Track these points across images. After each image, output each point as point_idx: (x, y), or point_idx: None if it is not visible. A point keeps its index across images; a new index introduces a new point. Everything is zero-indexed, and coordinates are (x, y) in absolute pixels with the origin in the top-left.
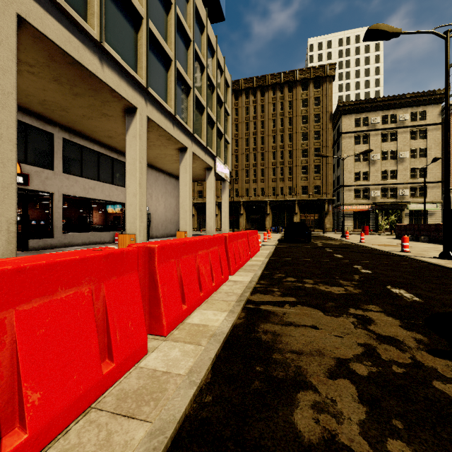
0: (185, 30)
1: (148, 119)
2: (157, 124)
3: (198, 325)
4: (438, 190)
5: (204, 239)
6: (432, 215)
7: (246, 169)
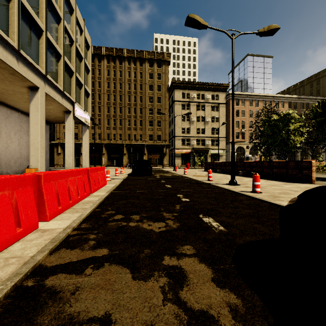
0: None
1: None
2: None
3: None
4: (224, 142)
5: None
6: (222, 157)
7: (107, 118)
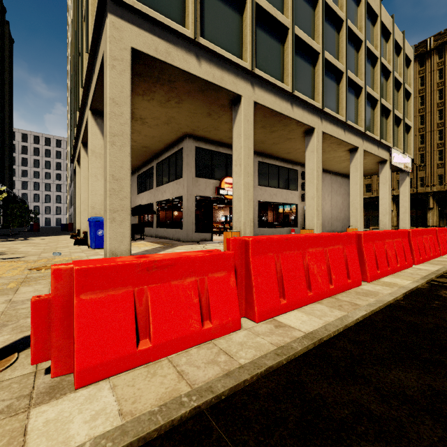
0: (356, 36)
1: (323, 133)
2: (329, 135)
3: (389, 282)
4: None
5: (390, 231)
6: None
7: (438, 149)
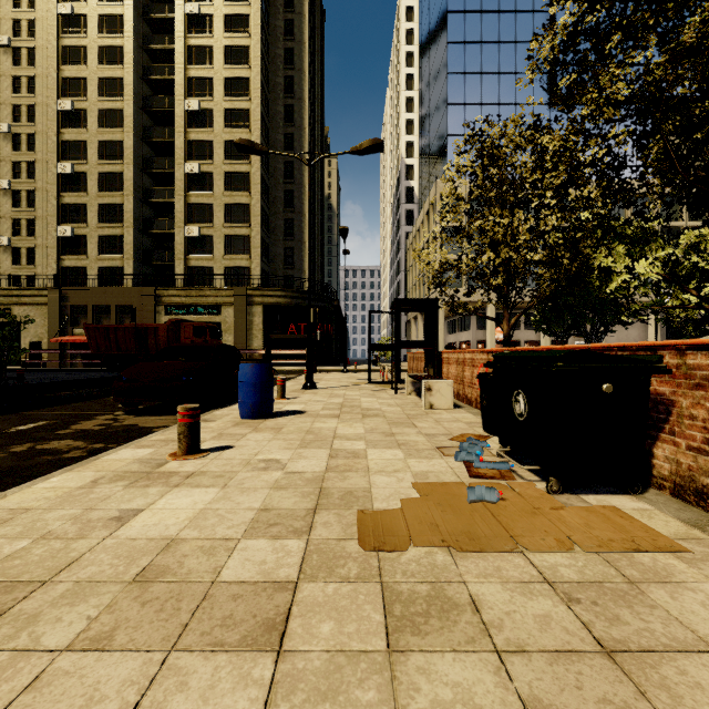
0: None
1: None
2: None
3: None
4: None
5: None
6: None
7: None
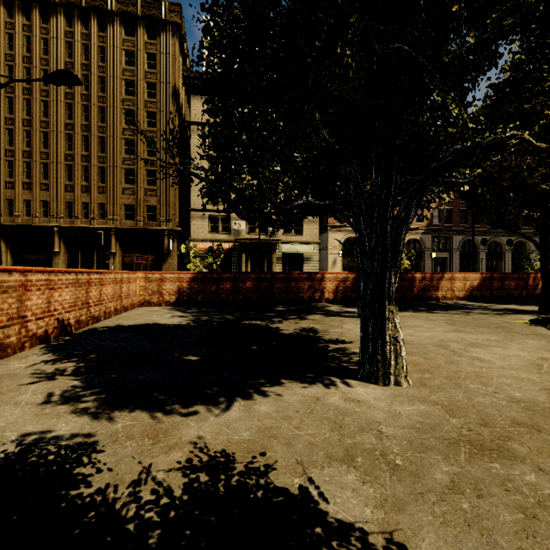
0: None
1: None
2: None
3: None
4: (315, 226)
5: None
6: (309, 261)
7: (7, 159)
